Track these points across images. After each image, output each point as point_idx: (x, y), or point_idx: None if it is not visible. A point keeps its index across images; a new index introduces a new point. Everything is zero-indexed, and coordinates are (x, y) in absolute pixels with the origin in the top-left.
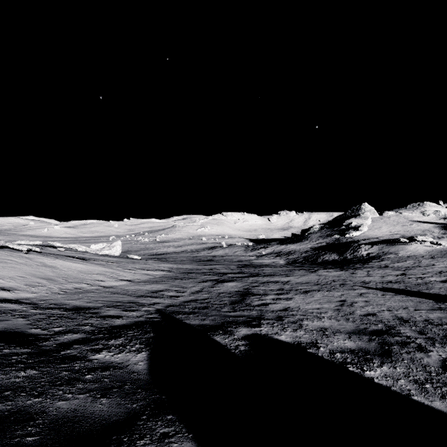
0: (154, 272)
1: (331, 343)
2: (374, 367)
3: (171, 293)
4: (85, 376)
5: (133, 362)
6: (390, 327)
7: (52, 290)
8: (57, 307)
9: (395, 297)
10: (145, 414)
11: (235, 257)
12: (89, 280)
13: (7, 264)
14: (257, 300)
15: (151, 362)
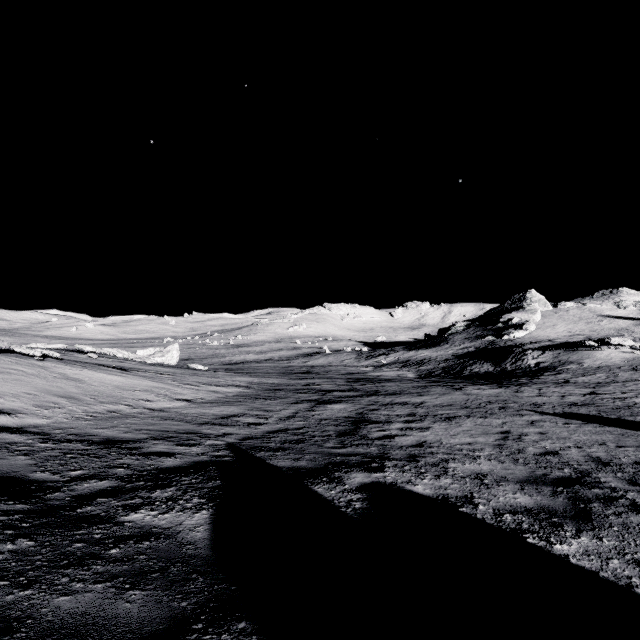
0: (225, 388)
1: (495, 497)
2: (566, 538)
3: (249, 419)
4: (109, 550)
5: (187, 526)
6: (583, 474)
7: (74, 414)
8: (79, 439)
9: (584, 427)
10: (201, 620)
11: (342, 368)
12: (129, 399)
13: (10, 375)
14: (377, 431)
15: (215, 527)
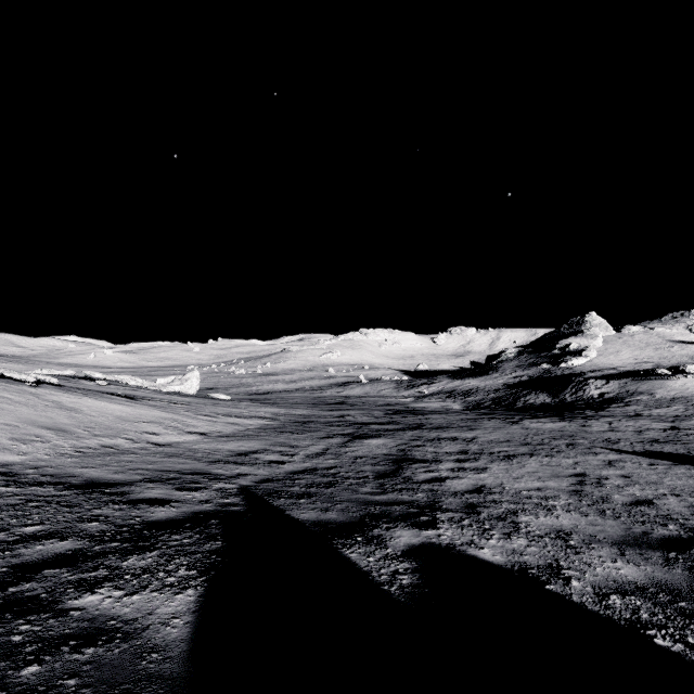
0: (246, 420)
1: (589, 568)
2: None
3: (271, 457)
4: (22, 668)
5: (160, 617)
6: None
7: (59, 450)
8: (53, 482)
9: (675, 468)
10: None
11: (380, 398)
12: (131, 432)
13: None
14: (423, 472)
15: (201, 619)
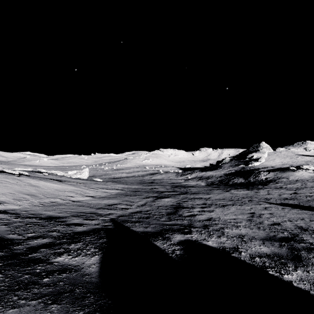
0: (110, 190)
1: (249, 248)
2: (290, 271)
3: (122, 206)
4: (43, 279)
5: (87, 264)
6: (294, 235)
7: (33, 203)
8: (34, 217)
9: (292, 210)
10: None
11: (169, 180)
12: (62, 196)
13: (2, 184)
14: (187, 212)
15: (102, 265)
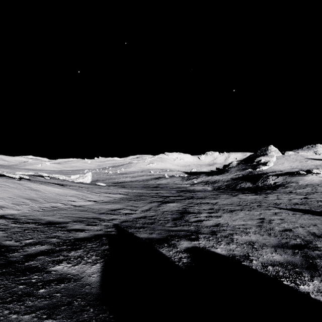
0: (114, 195)
1: (261, 256)
2: (305, 281)
3: (126, 211)
4: (39, 290)
5: (87, 273)
6: (308, 242)
7: (33, 208)
8: (34, 222)
9: (304, 216)
10: None
11: (174, 185)
12: (63, 200)
13: (1, 188)
14: (193, 217)
15: (103, 274)
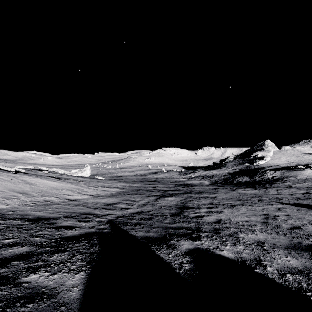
0: (111, 188)
1: (275, 260)
2: None
3: (122, 206)
4: None
5: (67, 286)
6: None
7: (24, 202)
8: (20, 218)
9: (309, 211)
10: None
11: (172, 179)
12: (58, 194)
13: None
14: (193, 213)
15: (87, 288)
